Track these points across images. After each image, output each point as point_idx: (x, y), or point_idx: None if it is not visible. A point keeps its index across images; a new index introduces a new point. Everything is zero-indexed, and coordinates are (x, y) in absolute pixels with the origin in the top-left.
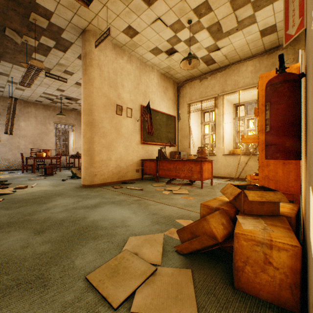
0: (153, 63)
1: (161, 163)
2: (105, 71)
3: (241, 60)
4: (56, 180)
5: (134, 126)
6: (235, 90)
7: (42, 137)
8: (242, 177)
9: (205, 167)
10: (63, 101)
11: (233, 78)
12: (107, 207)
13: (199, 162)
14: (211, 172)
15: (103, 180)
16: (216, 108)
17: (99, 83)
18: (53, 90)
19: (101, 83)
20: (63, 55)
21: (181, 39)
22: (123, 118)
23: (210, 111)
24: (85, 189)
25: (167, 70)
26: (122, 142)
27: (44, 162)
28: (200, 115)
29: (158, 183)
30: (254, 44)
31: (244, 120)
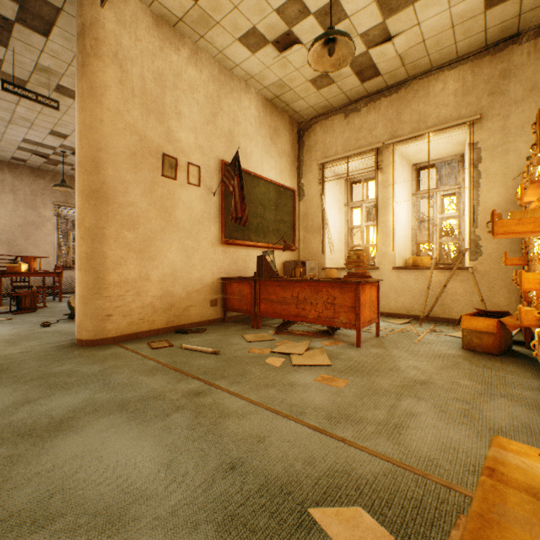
0: (247, 72)
1: (264, 286)
2: (134, 74)
3: (432, 70)
4: (30, 325)
5: (205, 205)
6: (421, 133)
7: (29, 232)
8: (434, 314)
9: (365, 297)
10: (71, 161)
11: (415, 108)
12: (94, 429)
13: (351, 284)
14: (375, 307)
15: (129, 328)
16: (379, 172)
17: (117, 99)
18: (43, 135)
19: (125, 100)
20: (44, 45)
21: (309, 7)
22: (179, 186)
23: (363, 180)
24: (77, 352)
25: (277, 90)
26: (178, 239)
27: (29, 283)
28: (344, 189)
29: (257, 332)
30: (465, 28)
31: (435, 197)
